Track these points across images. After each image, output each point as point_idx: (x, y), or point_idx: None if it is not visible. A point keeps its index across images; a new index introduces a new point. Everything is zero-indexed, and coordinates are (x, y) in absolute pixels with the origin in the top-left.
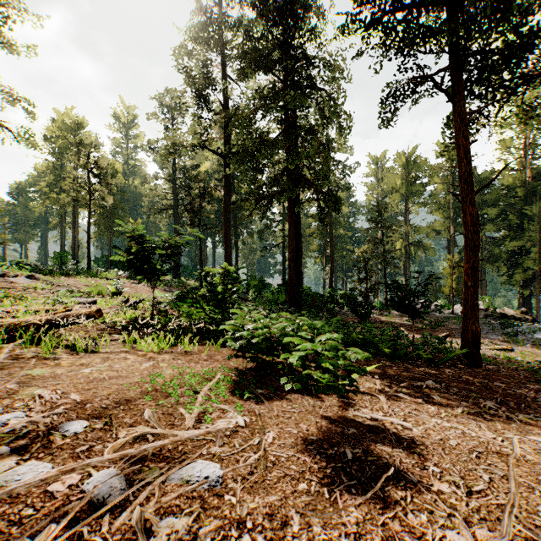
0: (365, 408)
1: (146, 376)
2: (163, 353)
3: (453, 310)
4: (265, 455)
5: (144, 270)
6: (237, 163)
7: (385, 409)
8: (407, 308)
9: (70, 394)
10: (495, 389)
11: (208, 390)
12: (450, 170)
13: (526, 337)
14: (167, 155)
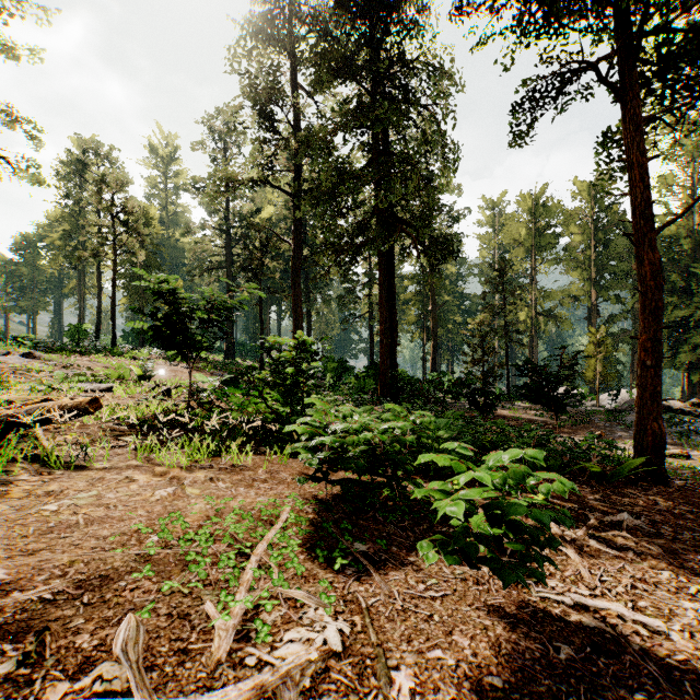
0: (552, 578)
1: (157, 517)
2: (196, 469)
3: (598, 402)
4: None
5: (176, 342)
6: (311, 204)
7: (586, 579)
8: (549, 398)
9: None
10: None
11: (265, 550)
12: (591, 216)
13: None
14: (217, 194)
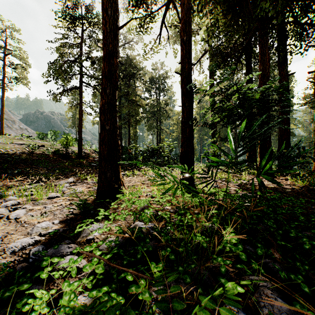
0: None
1: None
2: None
3: None
4: None
5: None
6: None
7: None
8: None
9: None
10: None
11: None
12: None
13: None
14: None
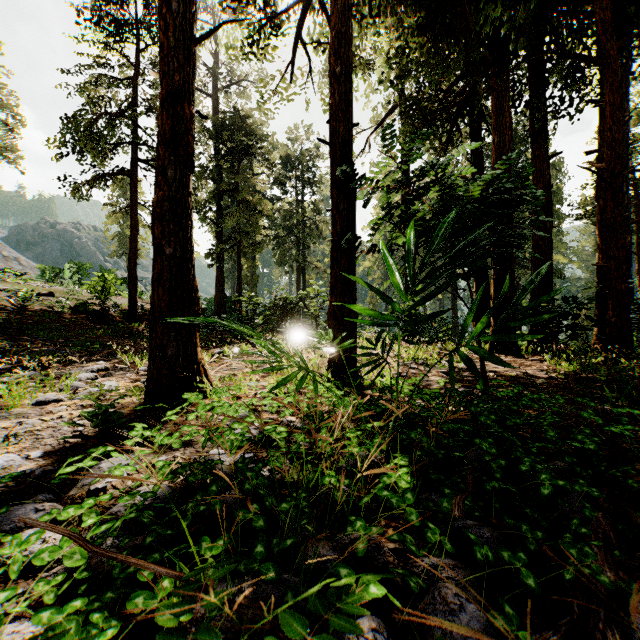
0: None
1: None
2: None
3: None
4: None
5: None
6: None
7: None
8: None
9: None
10: None
11: None
12: None
13: None
14: None
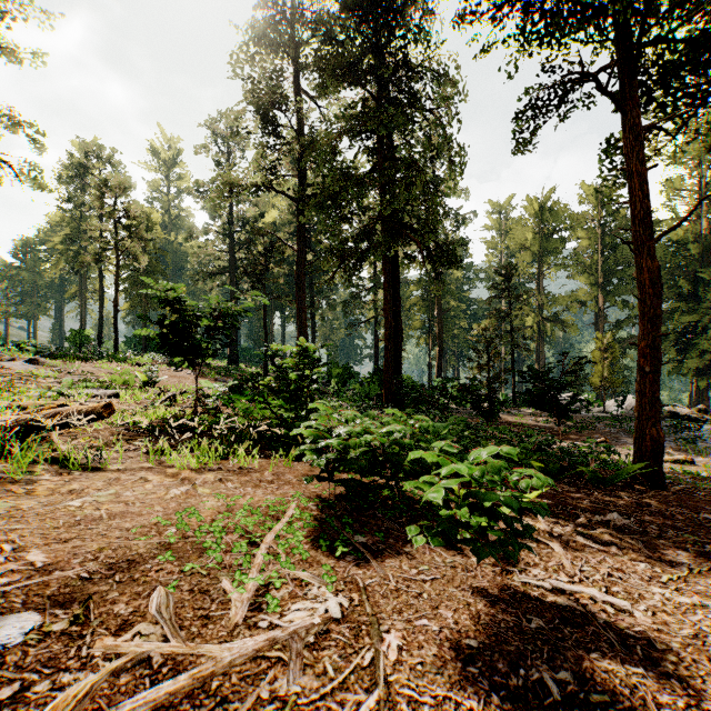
0: (535, 567)
1: (173, 512)
2: (206, 471)
3: (605, 408)
4: (388, 697)
5: (182, 349)
6: (315, 209)
7: (567, 569)
8: (552, 404)
9: (29, 551)
10: (708, 525)
11: (273, 540)
12: (598, 220)
13: (708, 444)
14: (221, 199)
